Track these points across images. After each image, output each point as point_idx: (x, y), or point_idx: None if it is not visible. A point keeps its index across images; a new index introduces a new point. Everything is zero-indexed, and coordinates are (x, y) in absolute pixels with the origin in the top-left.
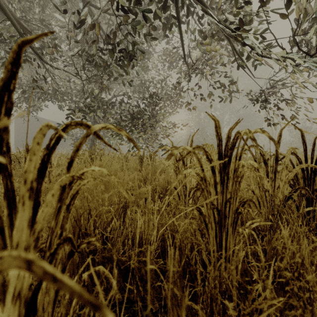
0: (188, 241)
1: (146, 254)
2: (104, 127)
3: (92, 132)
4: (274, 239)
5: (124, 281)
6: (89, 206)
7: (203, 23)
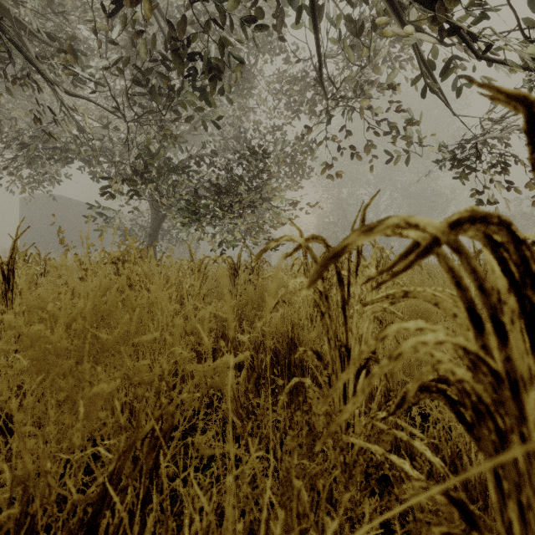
0: None
1: None
2: None
3: None
4: None
5: None
6: None
7: (356, 3)
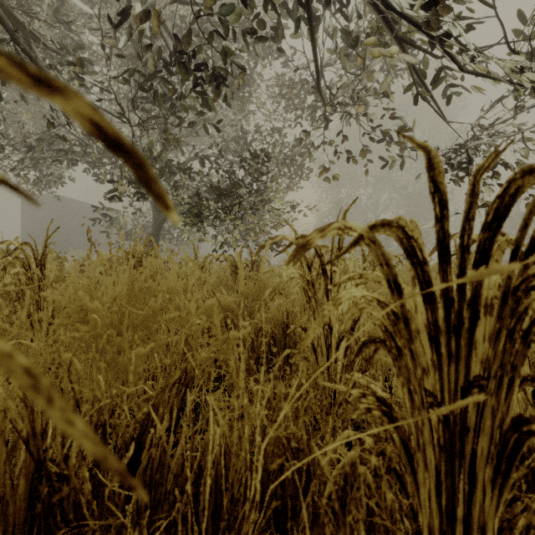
0: (361, 514)
1: None
2: None
3: None
4: None
5: None
6: (76, 391)
7: (351, 16)
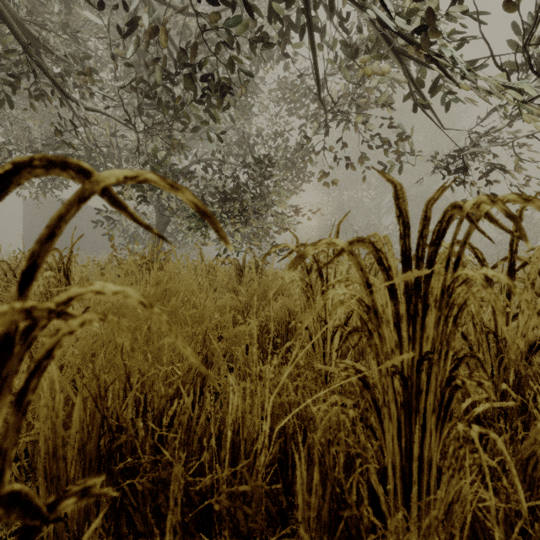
0: (341, 448)
1: (246, 477)
2: (132, 176)
3: (99, 187)
4: (527, 442)
5: (200, 530)
6: (127, 367)
7: (350, 28)
